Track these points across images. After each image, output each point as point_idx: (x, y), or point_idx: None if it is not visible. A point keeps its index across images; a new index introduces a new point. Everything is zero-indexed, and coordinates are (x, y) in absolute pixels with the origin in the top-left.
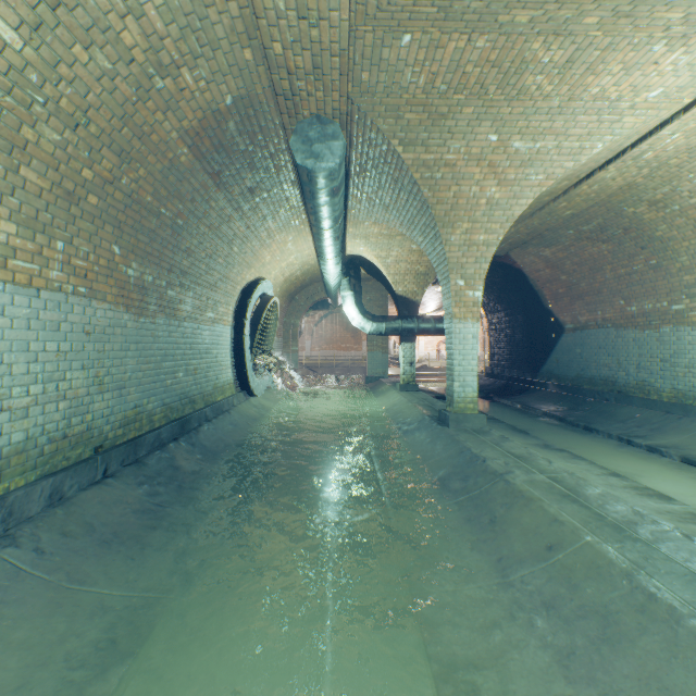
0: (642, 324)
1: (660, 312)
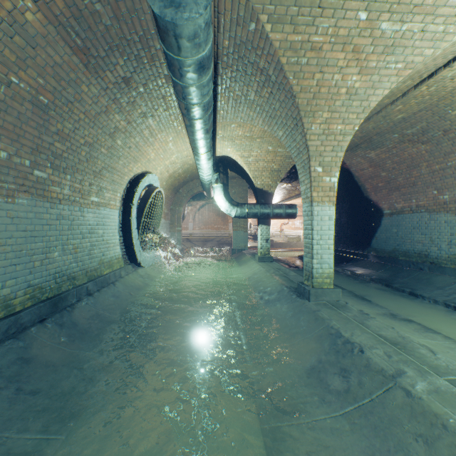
0: (454, 209)
1: None
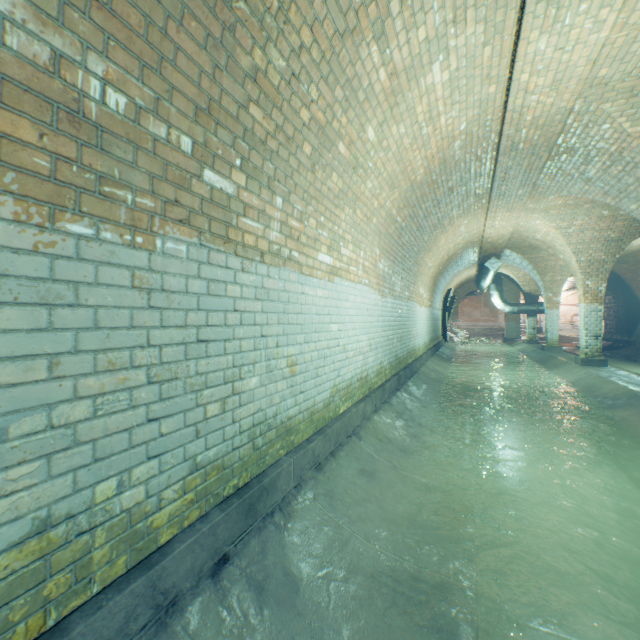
0: None
1: None
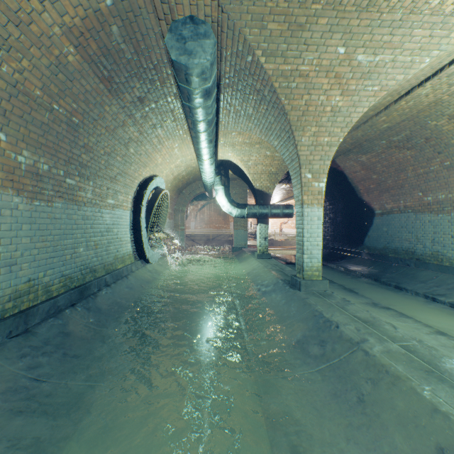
0: (436, 210)
1: (452, 201)
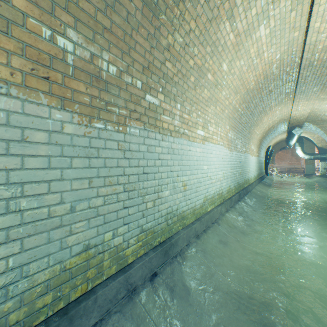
0: None
1: None
